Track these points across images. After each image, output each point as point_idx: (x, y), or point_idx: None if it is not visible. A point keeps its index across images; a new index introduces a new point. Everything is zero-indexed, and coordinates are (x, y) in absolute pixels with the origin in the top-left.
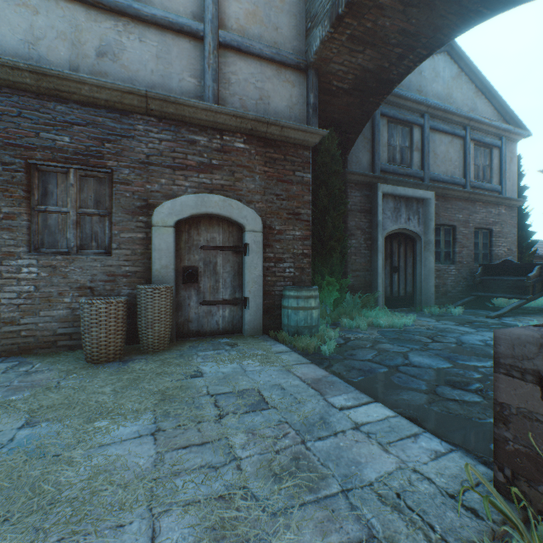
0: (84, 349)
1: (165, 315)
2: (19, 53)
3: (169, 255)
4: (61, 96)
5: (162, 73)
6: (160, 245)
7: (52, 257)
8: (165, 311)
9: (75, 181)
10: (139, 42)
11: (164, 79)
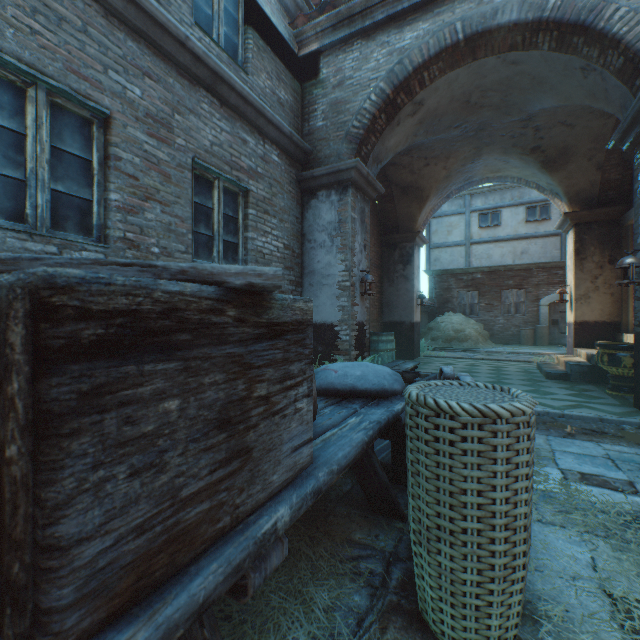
0: (521, 342)
1: (545, 335)
2: (498, 261)
3: (545, 315)
4: (509, 270)
5: (543, 252)
6: (542, 312)
7: (507, 317)
8: (545, 334)
9: (513, 294)
10: (534, 245)
11: (543, 254)
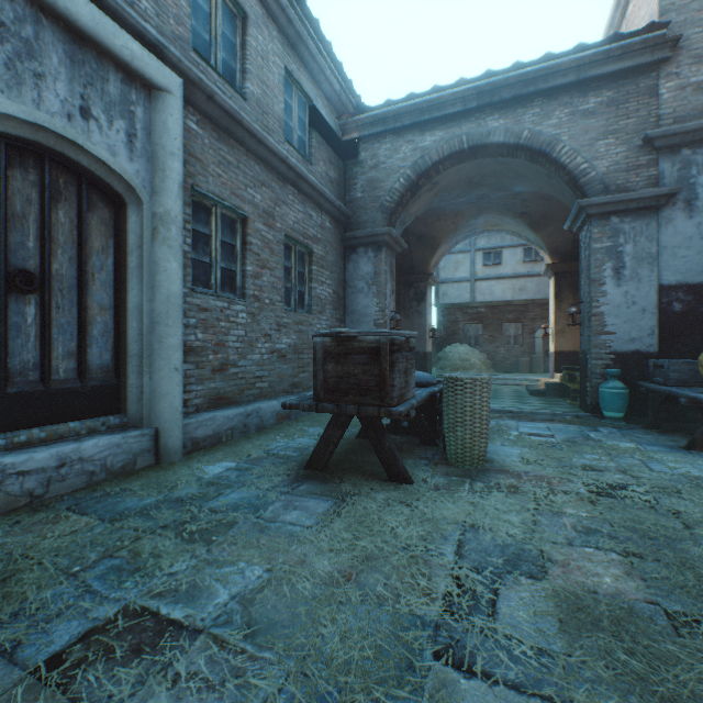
0: (519, 370)
1: (539, 364)
2: (499, 296)
3: (540, 346)
4: (509, 305)
5: (537, 290)
6: (537, 343)
7: (507, 348)
8: (539, 363)
9: (512, 327)
10: (530, 283)
11: (538, 292)
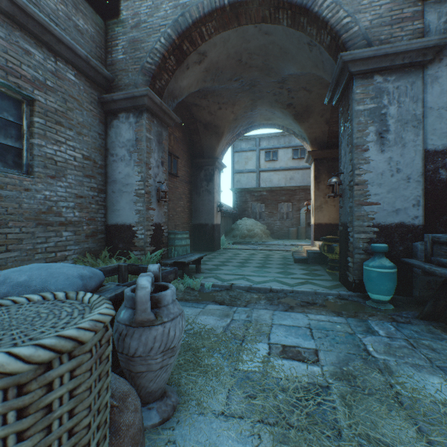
0: (289, 237)
1: (303, 232)
2: (276, 183)
3: (304, 220)
4: (283, 190)
5: (302, 179)
6: (302, 218)
7: (281, 221)
8: (303, 232)
9: (285, 206)
10: (297, 174)
11: (302, 180)
